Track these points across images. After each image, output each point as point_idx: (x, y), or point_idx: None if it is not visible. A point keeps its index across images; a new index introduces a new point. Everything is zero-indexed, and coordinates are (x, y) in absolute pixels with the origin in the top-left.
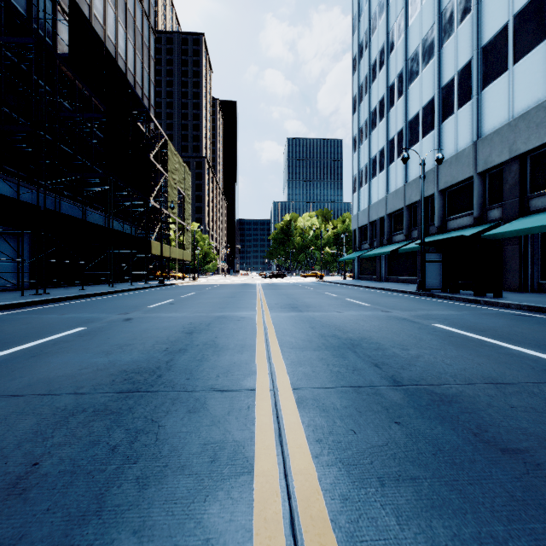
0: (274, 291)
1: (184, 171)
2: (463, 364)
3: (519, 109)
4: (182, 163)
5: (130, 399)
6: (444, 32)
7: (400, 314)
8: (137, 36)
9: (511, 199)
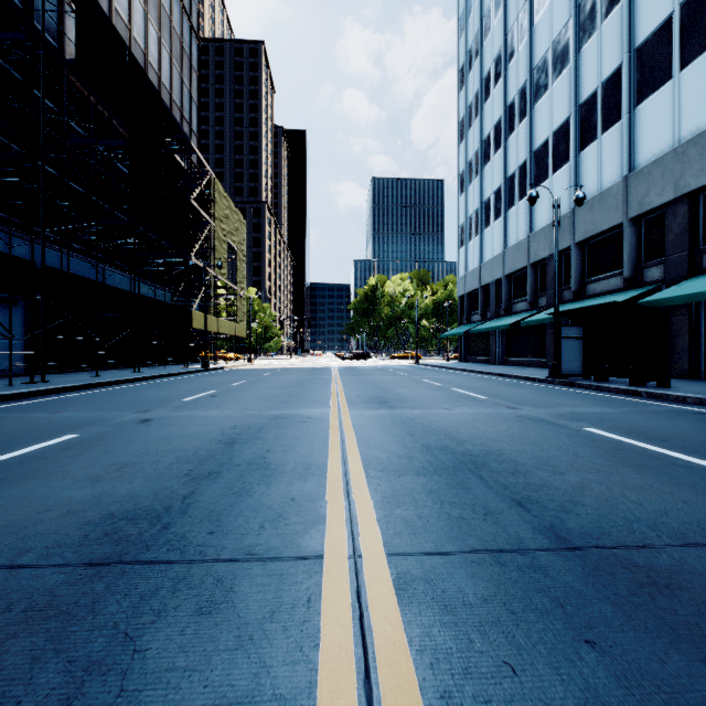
0: (355, 378)
1: (237, 218)
2: (660, 502)
3: (688, 131)
4: (233, 208)
5: (100, 580)
6: (583, 31)
7: (534, 412)
8: (175, 40)
9: (677, 253)
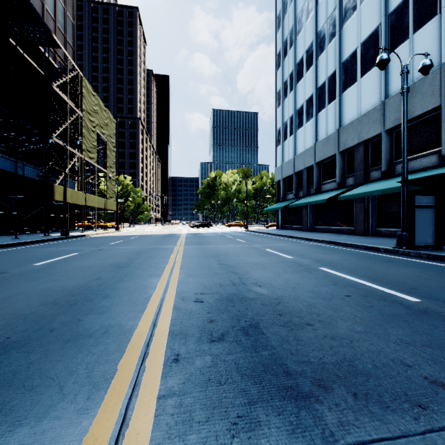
0: (198, 247)
1: (107, 116)
2: None
3: None
4: (103, 107)
5: None
6: None
7: None
8: None
9: None
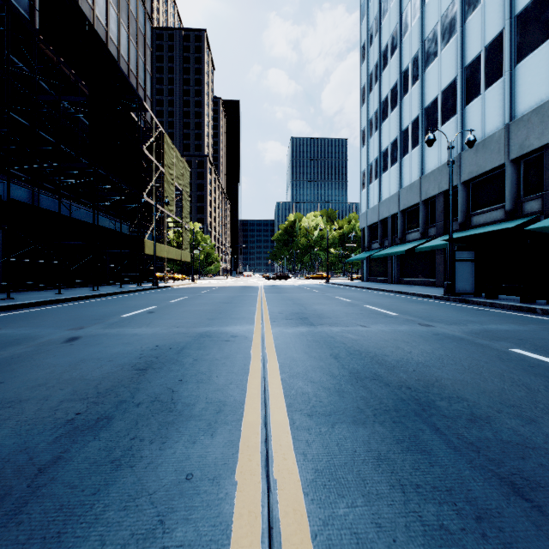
0: (277, 295)
1: (183, 166)
2: None
3: None
4: (180, 158)
5: None
6: (469, 5)
7: (448, 330)
8: (132, 21)
9: None
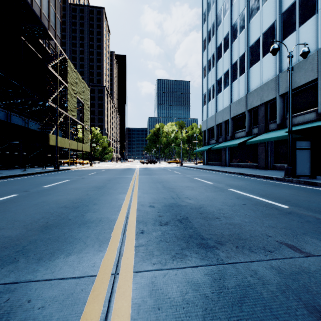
0: (148, 176)
1: (84, 86)
2: None
3: None
4: (81, 80)
5: None
6: None
7: None
8: None
9: None
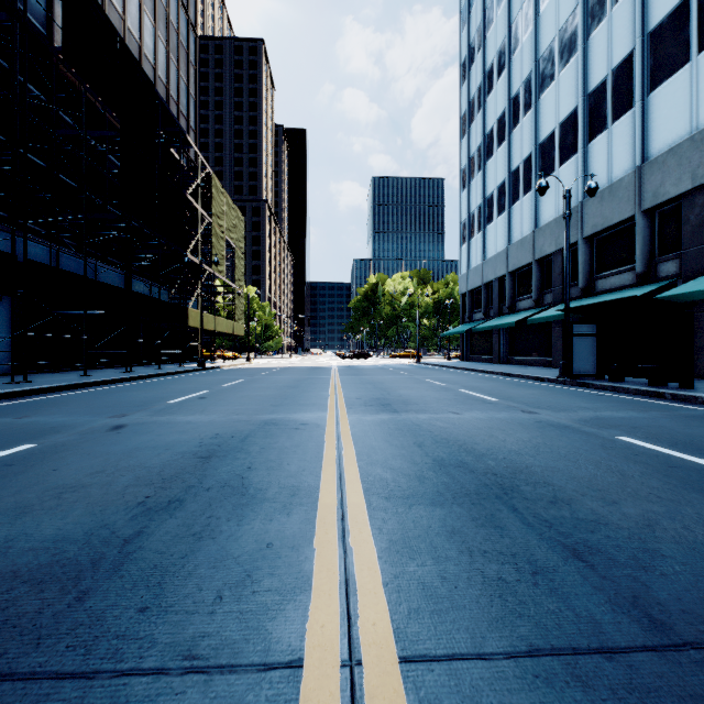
0: (355, 377)
1: (235, 215)
2: None
3: None
4: (231, 205)
5: None
6: (592, 17)
7: (554, 417)
8: (171, 33)
9: (694, 246)
